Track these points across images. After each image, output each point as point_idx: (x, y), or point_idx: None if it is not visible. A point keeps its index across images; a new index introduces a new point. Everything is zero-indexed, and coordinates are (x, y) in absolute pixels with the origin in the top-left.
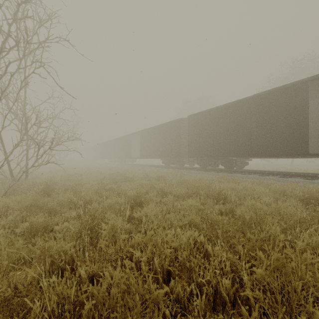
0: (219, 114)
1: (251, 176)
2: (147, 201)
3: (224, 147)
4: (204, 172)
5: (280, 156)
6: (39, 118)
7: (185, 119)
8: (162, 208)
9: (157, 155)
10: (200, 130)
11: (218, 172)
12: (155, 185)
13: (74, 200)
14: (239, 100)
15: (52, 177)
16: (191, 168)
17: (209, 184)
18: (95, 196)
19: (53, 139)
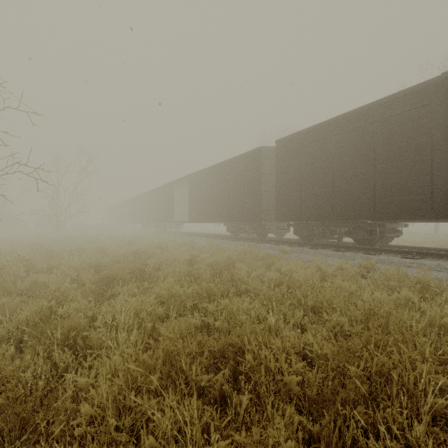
0: (347, 131)
1: (433, 263)
2: None
3: (359, 198)
4: (312, 251)
5: None
6: None
7: (269, 149)
8: None
9: (217, 216)
10: (303, 166)
11: (343, 250)
12: (209, 306)
13: None
14: (401, 94)
15: None
16: (281, 241)
17: (389, 310)
18: None
19: None
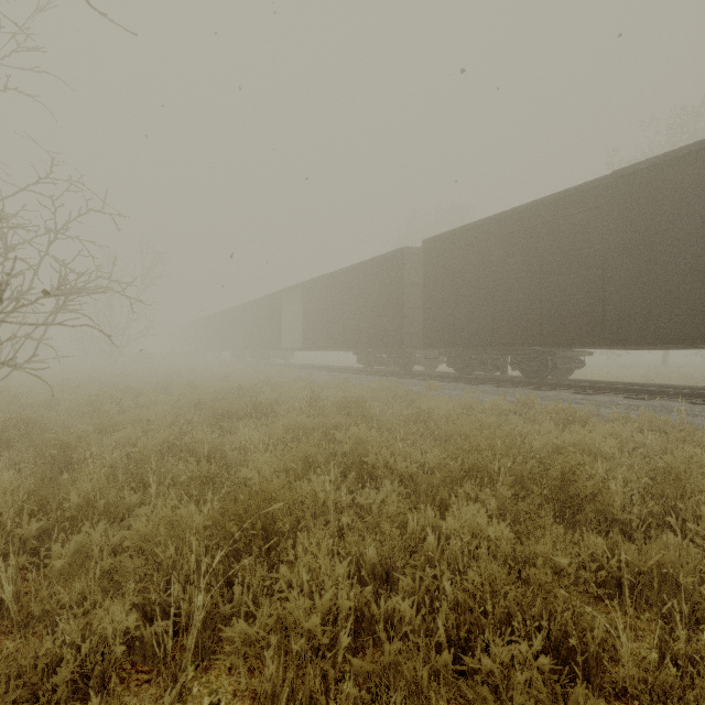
0: (510, 233)
1: (606, 398)
2: (300, 517)
3: (524, 319)
4: (468, 387)
5: (701, 343)
6: (5, 234)
7: (415, 250)
8: (362, 548)
9: (344, 342)
10: (457, 276)
11: (506, 386)
12: (337, 433)
13: (5, 517)
14: (570, 191)
15: (48, 403)
16: (430, 376)
17: (508, 432)
18: (110, 490)
19: (1, 288)
